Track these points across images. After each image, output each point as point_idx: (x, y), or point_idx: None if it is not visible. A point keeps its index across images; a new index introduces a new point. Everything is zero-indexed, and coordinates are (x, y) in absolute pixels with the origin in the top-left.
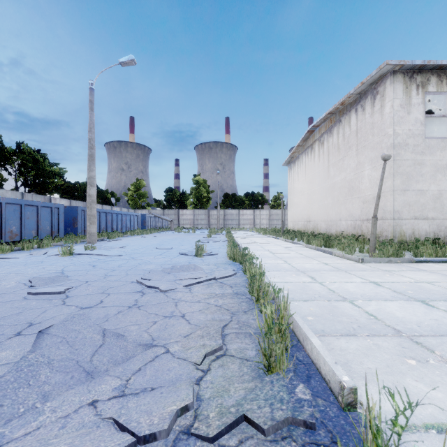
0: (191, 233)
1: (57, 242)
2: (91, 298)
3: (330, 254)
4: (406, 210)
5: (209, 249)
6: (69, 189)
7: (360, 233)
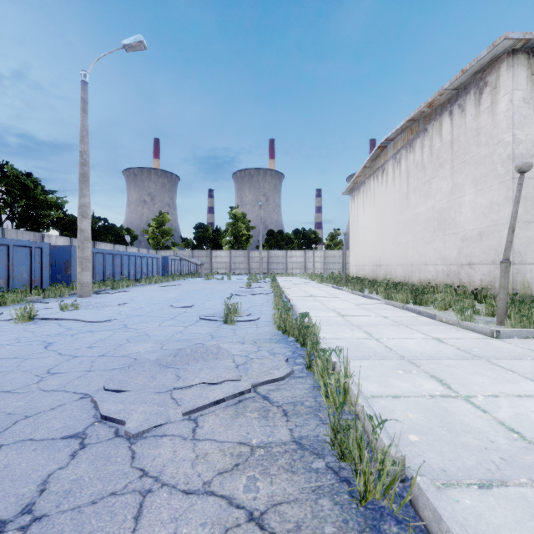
0: (226, 281)
1: (36, 295)
2: None
3: (430, 318)
4: (532, 251)
5: (246, 309)
6: (71, 224)
7: (456, 283)
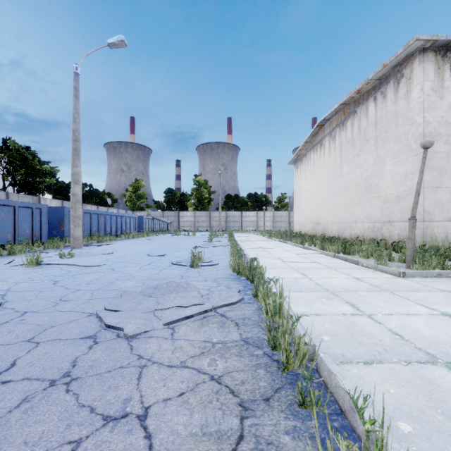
0: (191, 236)
1: (37, 246)
2: (1, 355)
3: (354, 264)
4: (438, 211)
5: (208, 257)
6: (62, 189)
7: (379, 237)
